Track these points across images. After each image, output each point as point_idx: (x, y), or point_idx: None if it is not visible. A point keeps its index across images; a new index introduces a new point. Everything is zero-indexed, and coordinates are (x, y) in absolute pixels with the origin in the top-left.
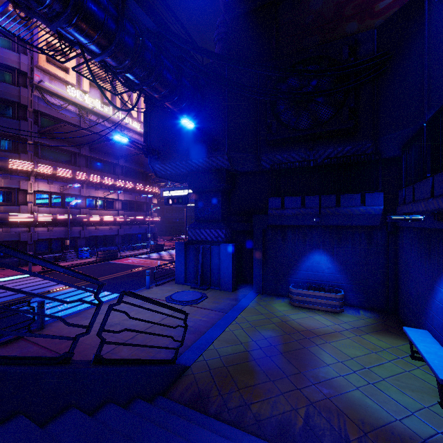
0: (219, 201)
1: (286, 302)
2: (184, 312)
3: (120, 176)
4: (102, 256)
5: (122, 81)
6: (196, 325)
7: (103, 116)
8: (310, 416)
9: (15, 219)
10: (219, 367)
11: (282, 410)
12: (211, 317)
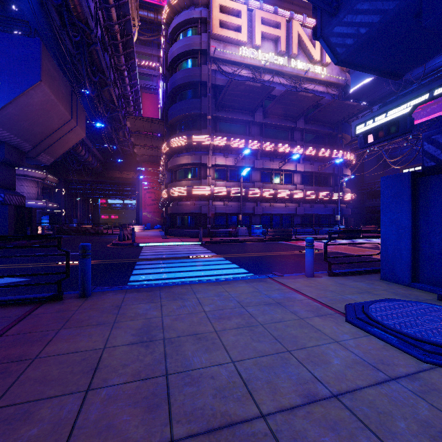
0: None
1: None
2: None
3: (299, 142)
4: (271, 234)
5: None
6: None
7: (277, 72)
8: None
9: (197, 191)
10: None
11: None
12: None
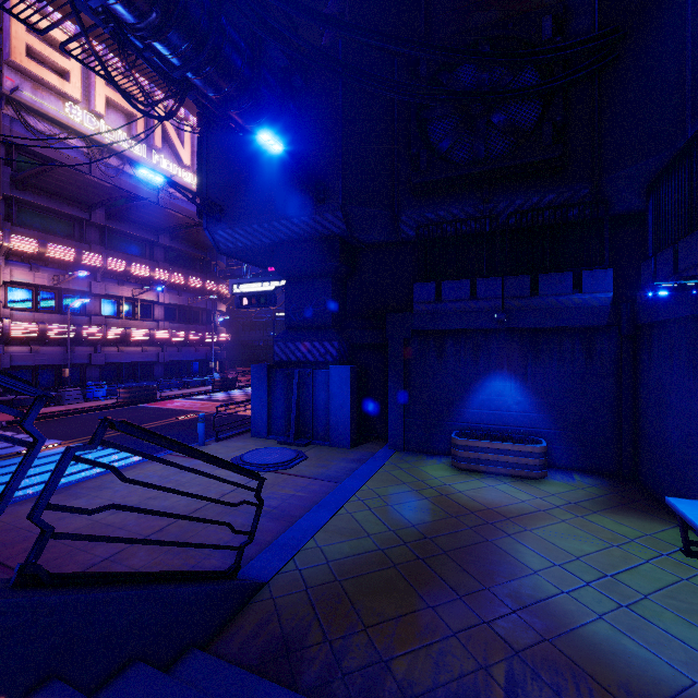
0: (328, 294)
1: (445, 463)
2: (256, 475)
3: (162, 264)
4: (127, 396)
5: (148, 60)
6: (284, 505)
7: (131, 160)
8: (517, 682)
9: None
10: (326, 583)
11: (458, 671)
12: (312, 490)
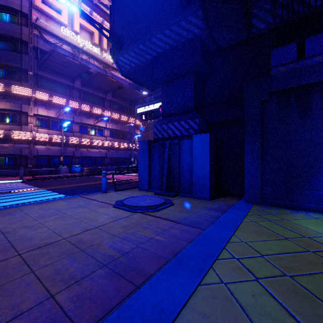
0: (191, 86)
1: (318, 218)
2: None
3: (108, 109)
4: (87, 171)
5: None
6: (136, 251)
7: (93, 56)
8: None
9: (16, 135)
10: None
11: None
12: (173, 235)
